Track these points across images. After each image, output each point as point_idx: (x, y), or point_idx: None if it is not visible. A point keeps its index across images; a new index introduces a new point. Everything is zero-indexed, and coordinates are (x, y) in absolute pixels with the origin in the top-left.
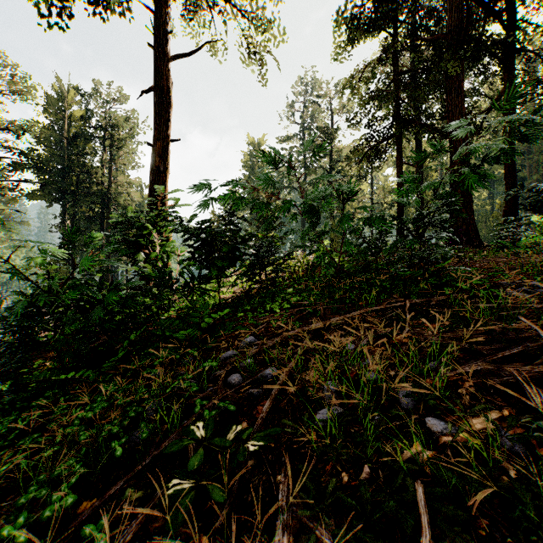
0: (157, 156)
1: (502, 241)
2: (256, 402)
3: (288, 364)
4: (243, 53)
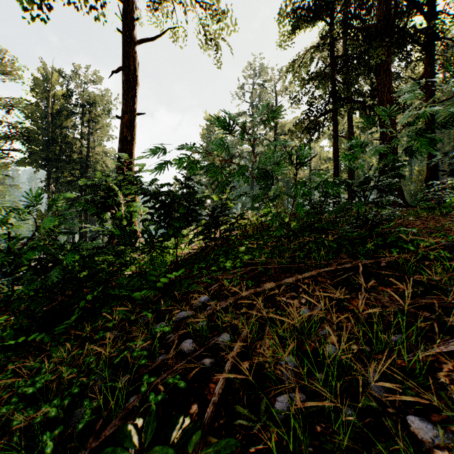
0: (125, 127)
1: (429, 202)
2: (208, 376)
3: (242, 331)
4: (200, 40)
